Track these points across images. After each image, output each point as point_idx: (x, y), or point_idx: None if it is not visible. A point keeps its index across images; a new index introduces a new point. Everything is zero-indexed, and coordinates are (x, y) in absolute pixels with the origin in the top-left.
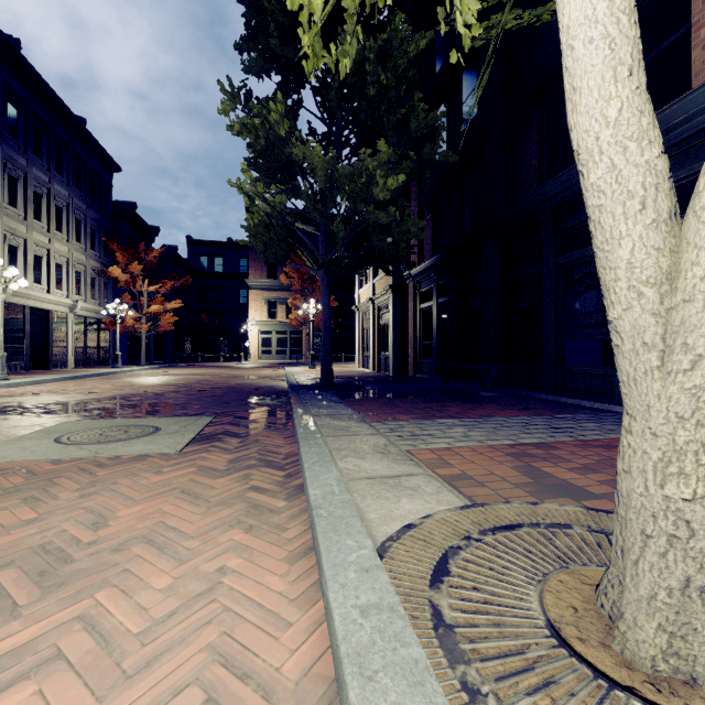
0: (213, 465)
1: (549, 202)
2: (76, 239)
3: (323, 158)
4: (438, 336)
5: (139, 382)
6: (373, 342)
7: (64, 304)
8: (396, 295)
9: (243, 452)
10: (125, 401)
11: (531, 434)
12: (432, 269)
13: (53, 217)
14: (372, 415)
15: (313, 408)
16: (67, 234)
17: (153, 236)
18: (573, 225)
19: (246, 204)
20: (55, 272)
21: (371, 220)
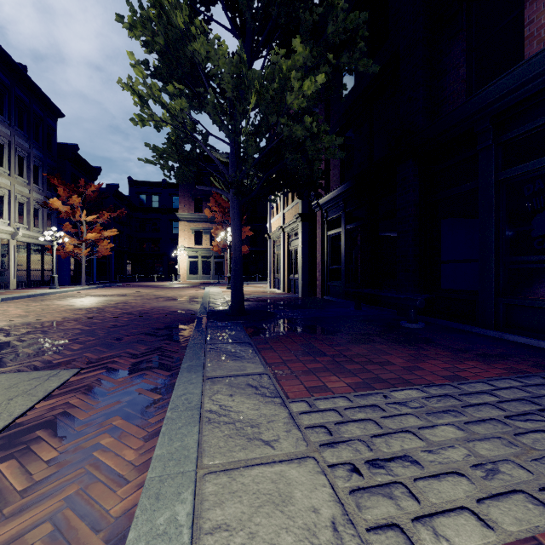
0: None
1: (491, 107)
2: (19, 174)
3: (230, 58)
4: (346, 261)
5: (56, 306)
6: (283, 265)
7: (5, 231)
8: (304, 223)
9: (27, 514)
10: (2, 336)
11: None
12: (340, 197)
13: None
14: (290, 376)
15: (211, 357)
16: (9, 168)
17: (95, 175)
18: (524, 131)
19: (134, 103)
20: None
21: (284, 134)
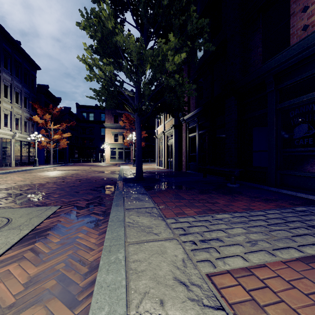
0: (4, 292)
1: (273, 70)
2: (16, 102)
3: (135, 44)
4: (199, 151)
5: (39, 175)
6: (164, 153)
7: (8, 134)
8: (176, 130)
9: (53, 260)
10: (16, 191)
11: (303, 237)
12: (195, 115)
13: (2, 90)
14: (167, 208)
15: (127, 200)
16: (11, 99)
17: (58, 102)
18: (290, 83)
19: (86, 69)
20: (4, 118)
21: (164, 84)
